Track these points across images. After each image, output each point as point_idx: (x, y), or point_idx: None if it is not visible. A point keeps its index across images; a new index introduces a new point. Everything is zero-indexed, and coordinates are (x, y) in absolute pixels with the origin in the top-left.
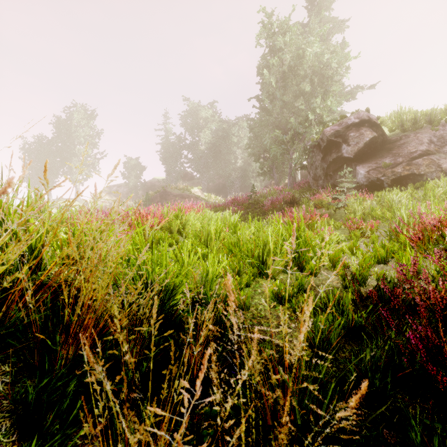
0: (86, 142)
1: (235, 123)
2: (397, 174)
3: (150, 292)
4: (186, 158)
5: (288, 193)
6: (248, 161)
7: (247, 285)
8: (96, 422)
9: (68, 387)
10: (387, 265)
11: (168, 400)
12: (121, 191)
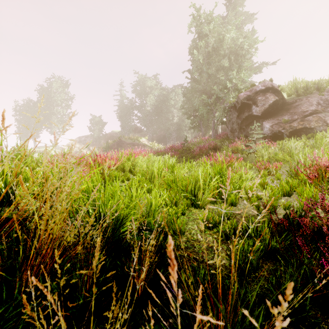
0: (62, 104)
1: (172, 90)
2: (293, 127)
3: (103, 223)
4: (136, 116)
5: (212, 141)
6: (182, 118)
7: (182, 213)
8: None
9: (23, 315)
10: (290, 197)
11: (116, 317)
12: (88, 140)
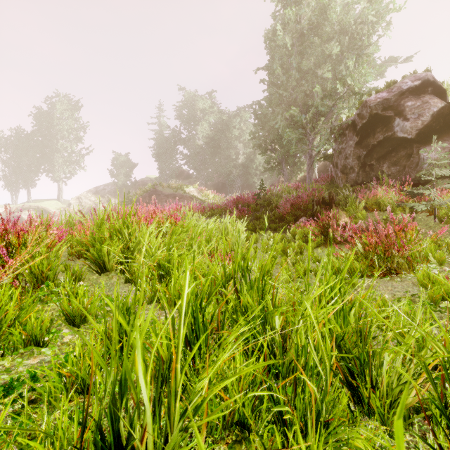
0: (70, 136)
1: (236, 115)
2: None
3: None
4: (182, 154)
5: (313, 189)
6: (251, 157)
7: None
8: None
9: None
10: None
11: None
12: (108, 190)
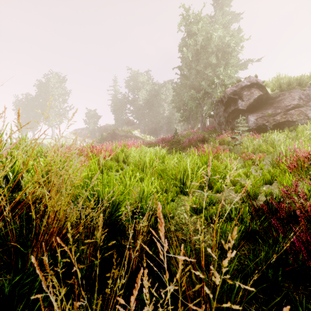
0: (59, 99)
1: (163, 86)
2: (276, 121)
3: (101, 207)
4: (129, 109)
5: (200, 134)
6: (172, 112)
7: (172, 200)
8: (58, 307)
9: (36, 282)
10: (271, 185)
11: (114, 288)
12: (83, 132)
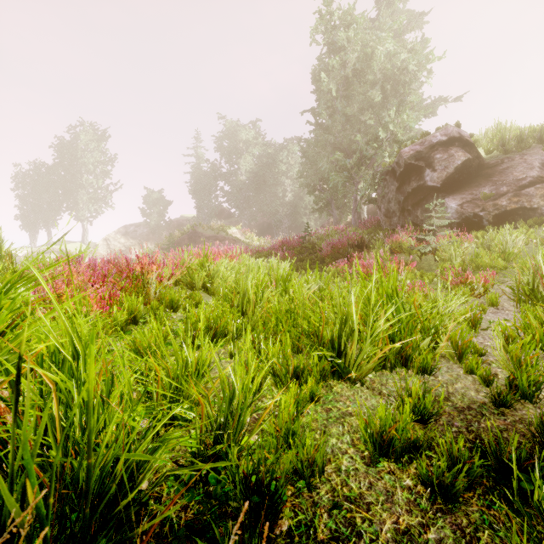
0: (96, 171)
1: (284, 147)
2: (500, 208)
3: None
4: (222, 190)
5: (353, 233)
6: (300, 195)
7: (312, 398)
8: None
9: None
10: None
11: None
12: (140, 231)
